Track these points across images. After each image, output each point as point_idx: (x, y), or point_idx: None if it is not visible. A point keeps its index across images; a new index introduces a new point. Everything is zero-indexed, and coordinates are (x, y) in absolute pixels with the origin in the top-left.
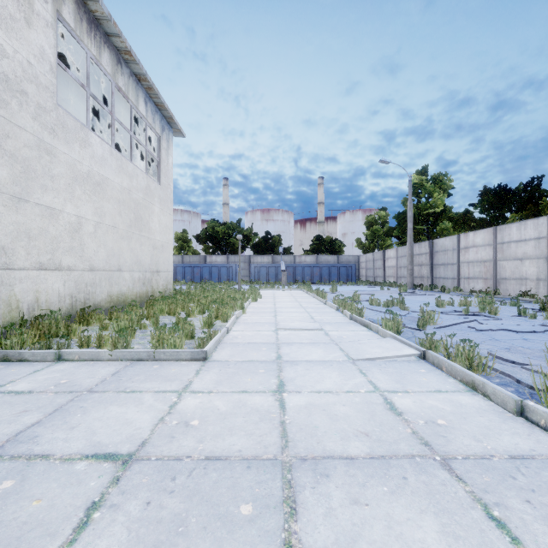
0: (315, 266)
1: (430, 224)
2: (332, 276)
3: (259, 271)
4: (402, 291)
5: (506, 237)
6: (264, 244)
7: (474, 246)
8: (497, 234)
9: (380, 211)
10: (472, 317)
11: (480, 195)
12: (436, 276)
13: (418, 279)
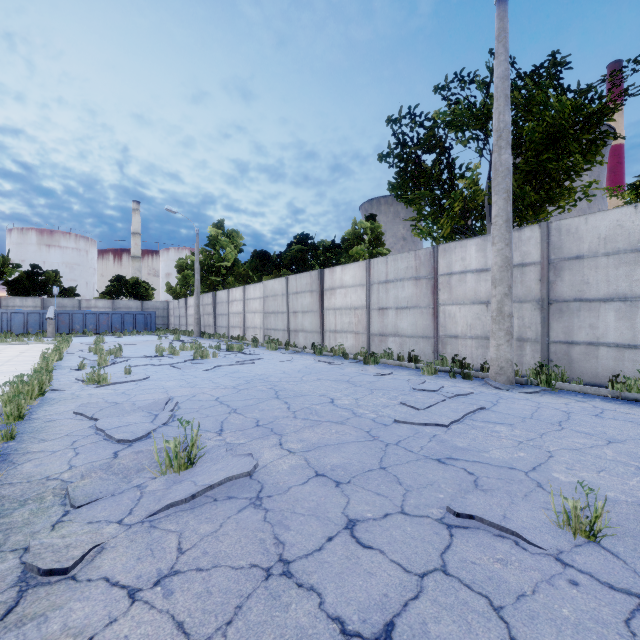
0: (103, 313)
1: (225, 276)
2: (126, 324)
3: (11, 319)
4: (175, 340)
5: (249, 295)
6: (27, 281)
7: (236, 300)
8: (246, 292)
9: (193, 255)
10: (157, 358)
11: (253, 257)
12: (218, 325)
13: (208, 328)
